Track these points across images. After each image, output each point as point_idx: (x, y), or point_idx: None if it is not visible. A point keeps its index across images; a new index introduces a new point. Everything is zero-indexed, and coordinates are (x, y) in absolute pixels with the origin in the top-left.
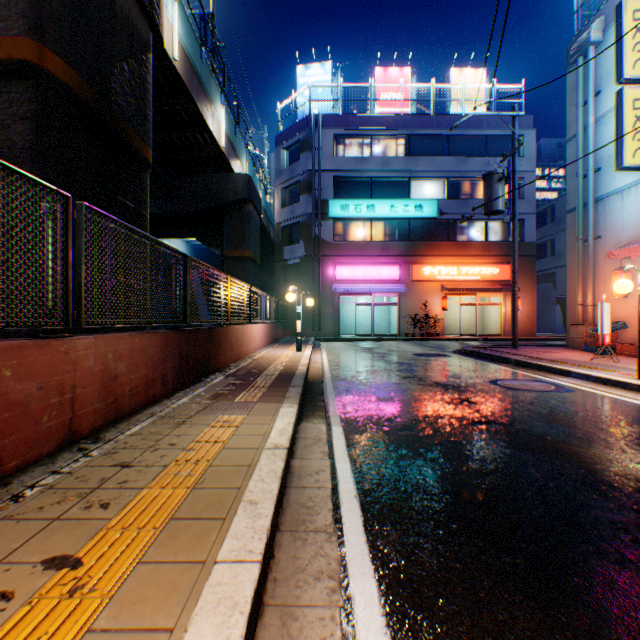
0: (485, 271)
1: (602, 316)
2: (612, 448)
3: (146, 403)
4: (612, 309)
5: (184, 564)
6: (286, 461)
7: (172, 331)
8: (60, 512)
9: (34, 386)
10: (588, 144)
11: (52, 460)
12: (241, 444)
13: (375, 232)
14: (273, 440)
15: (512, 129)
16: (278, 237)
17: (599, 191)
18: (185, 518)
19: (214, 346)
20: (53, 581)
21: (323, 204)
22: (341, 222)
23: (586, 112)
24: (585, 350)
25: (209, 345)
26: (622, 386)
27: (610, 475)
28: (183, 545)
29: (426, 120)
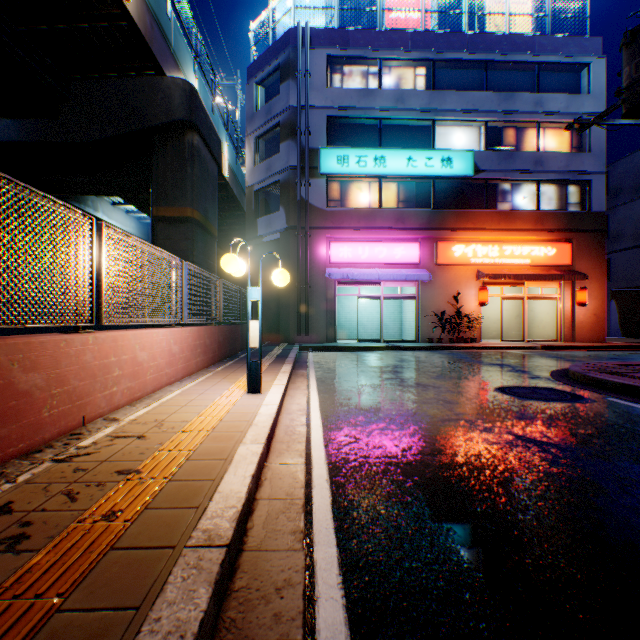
0: (537, 252)
1: None
2: None
3: None
4: None
5: None
6: None
7: None
8: None
9: None
10: None
11: None
12: None
13: (385, 197)
14: None
15: None
16: (250, 205)
17: None
18: None
19: None
20: None
21: (312, 154)
22: (337, 182)
23: None
24: None
25: None
26: None
27: None
28: None
29: (457, 39)
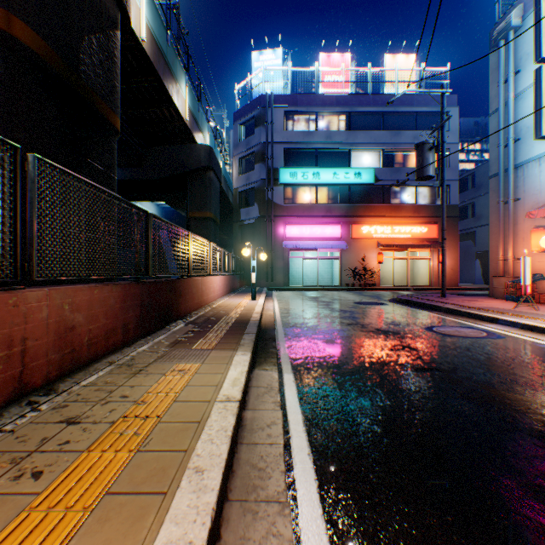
0: (415, 230)
1: (524, 269)
2: None
3: (106, 351)
4: (530, 263)
5: None
6: (237, 416)
7: (133, 283)
8: None
9: None
10: (509, 117)
11: None
12: (193, 396)
13: (320, 196)
14: (225, 391)
15: (441, 104)
16: (236, 200)
17: (519, 158)
18: (121, 493)
19: (175, 296)
20: None
21: (275, 172)
22: (290, 187)
23: (507, 89)
24: (506, 299)
25: (171, 295)
26: None
27: None
28: (112, 534)
29: (364, 99)
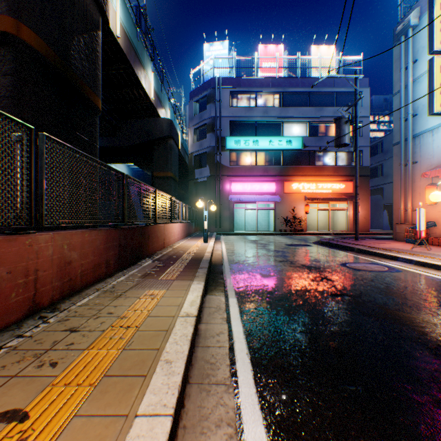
0: (335, 186)
1: (419, 218)
2: (435, 315)
3: (93, 281)
4: (425, 213)
5: (110, 418)
6: (195, 326)
7: (113, 228)
8: (18, 370)
9: (4, 271)
10: (408, 97)
11: (18, 326)
12: (161, 313)
13: (258, 159)
14: (185, 310)
15: (355, 87)
16: (191, 163)
17: (416, 130)
18: (115, 375)
19: (145, 239)
20: (2, 434)
21: (222, 140)
22: (235, 152)
23: (407, 74)
24: (406, 241)
25: (141, 238)
26: (436, 268)
27: (437, 336)
28: (111, 400)
29: (294, 81)
